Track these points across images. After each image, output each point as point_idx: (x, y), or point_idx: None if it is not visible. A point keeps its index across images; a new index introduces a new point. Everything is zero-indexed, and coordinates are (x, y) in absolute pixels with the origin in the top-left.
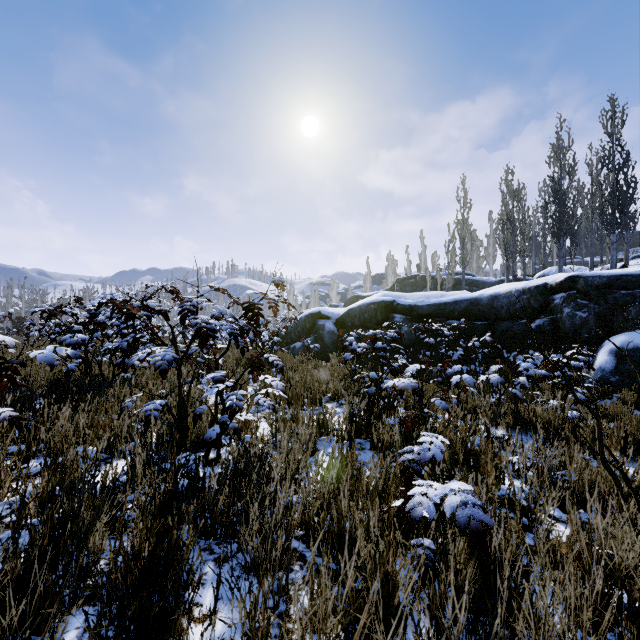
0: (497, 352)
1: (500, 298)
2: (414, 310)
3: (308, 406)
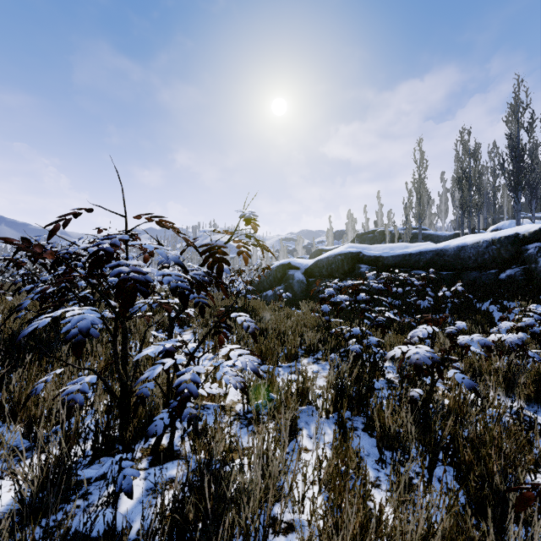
0: (468, 302)
1: (467, 249)
2: (379, 261)
3: (283, 362)
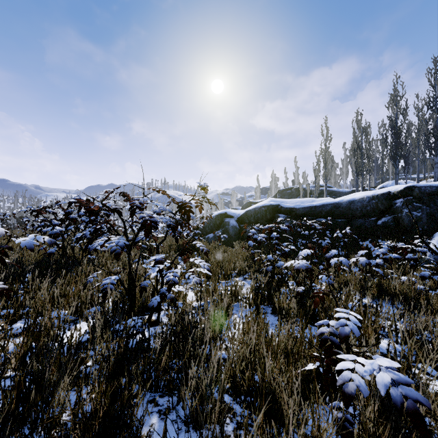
0: (354, 241)
1: (355, 202)
2: (293, 211)
3: (221, 279)
